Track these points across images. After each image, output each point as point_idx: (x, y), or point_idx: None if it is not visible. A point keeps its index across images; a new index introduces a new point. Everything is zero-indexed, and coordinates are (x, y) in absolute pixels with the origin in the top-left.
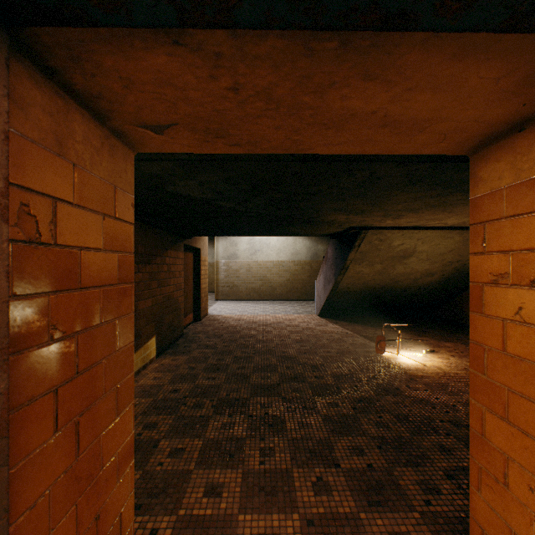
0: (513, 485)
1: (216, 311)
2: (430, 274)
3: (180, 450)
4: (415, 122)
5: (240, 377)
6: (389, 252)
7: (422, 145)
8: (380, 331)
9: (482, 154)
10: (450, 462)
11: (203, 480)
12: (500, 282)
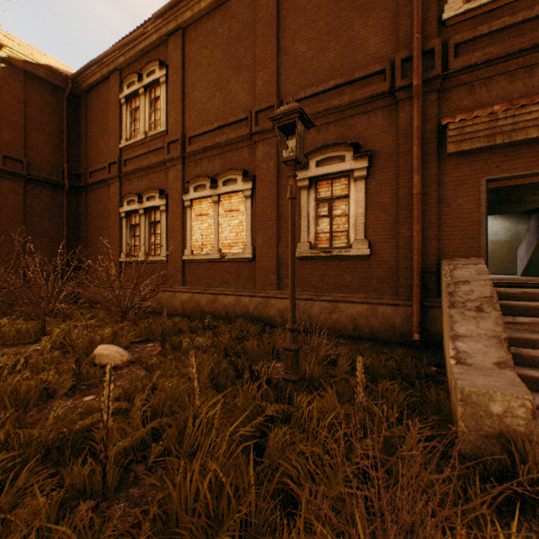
0: None
1: None
2: None
3: None
4: None
5: None
6: None
7: None
8: None
9: None
10: None
11: None
12: None
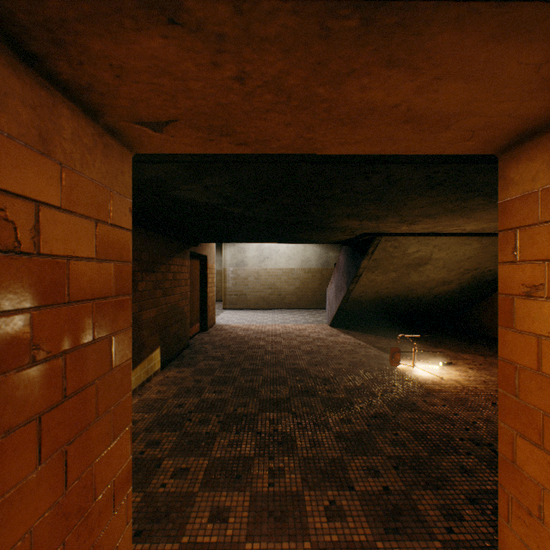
0: (549, 520)
1: (224, 320)
2: (446, 282)
3: (185, 471)
4: (442, 117)
5: (248, 391)
6: (403, 259)
7: (447, 144)
8: (394, 342)
9: (513, 153)
10: (472, 485)
11: (208, 503)
12: (534, 295)
